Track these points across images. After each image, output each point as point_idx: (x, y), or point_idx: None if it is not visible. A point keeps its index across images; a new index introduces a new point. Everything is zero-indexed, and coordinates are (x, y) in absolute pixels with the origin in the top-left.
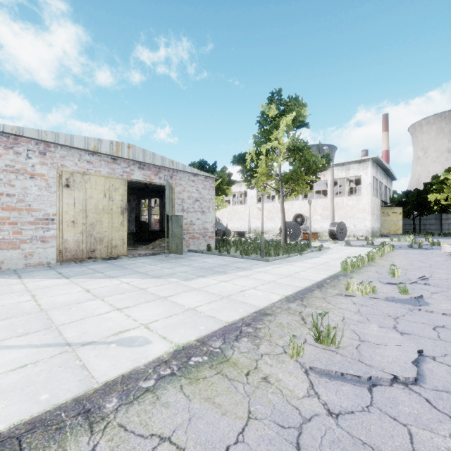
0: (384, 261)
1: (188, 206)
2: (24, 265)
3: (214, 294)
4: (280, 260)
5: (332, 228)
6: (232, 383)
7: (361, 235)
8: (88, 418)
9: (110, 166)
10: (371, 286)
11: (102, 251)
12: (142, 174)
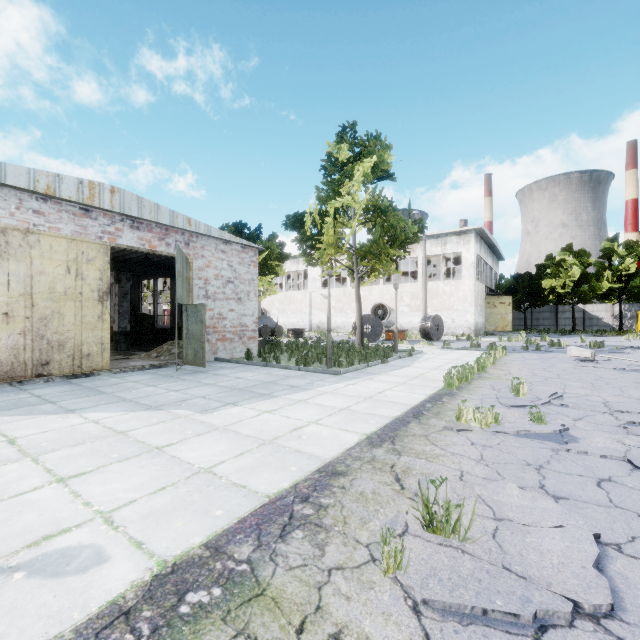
0: (498, 370)
1: (215, 290)
2: None
3: (249, 437)
4: (356, 372)
5: (424, 324)
6: None
7: (462, 333)
8: None
9: (78, 222)
10: (492, 413)
11: (63, 364)
12: (137, 237)
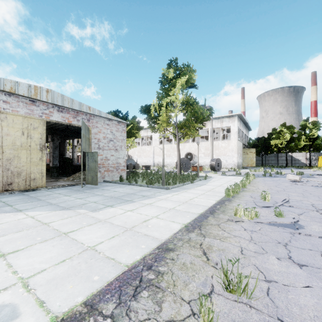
0: (252, 186)
1: (103, 144)
2: None
3: (118, 226)
4: (177, 188)
5: (212, 163)
6: None
7: (231, 167)
8: None
9: (28, 107)
10: (254, 211)
11: (20, 184)
12: (61, 116)
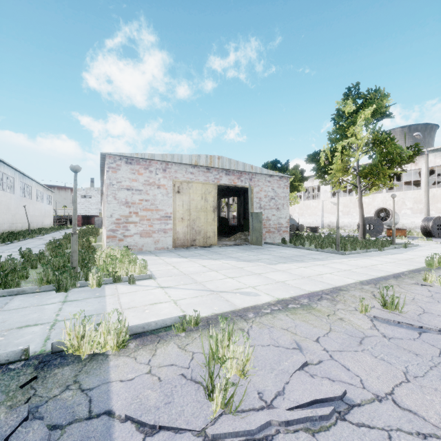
0: None
1: (265, 203)
2: (154, 248)
3: (296, 274)
4: (357, 254)
5: (425, 224)
6: (318, 317)
7: None
8: (242, 318)
9: (205, 175)
10: None
11: (200, 241)
12: (228, 179)
